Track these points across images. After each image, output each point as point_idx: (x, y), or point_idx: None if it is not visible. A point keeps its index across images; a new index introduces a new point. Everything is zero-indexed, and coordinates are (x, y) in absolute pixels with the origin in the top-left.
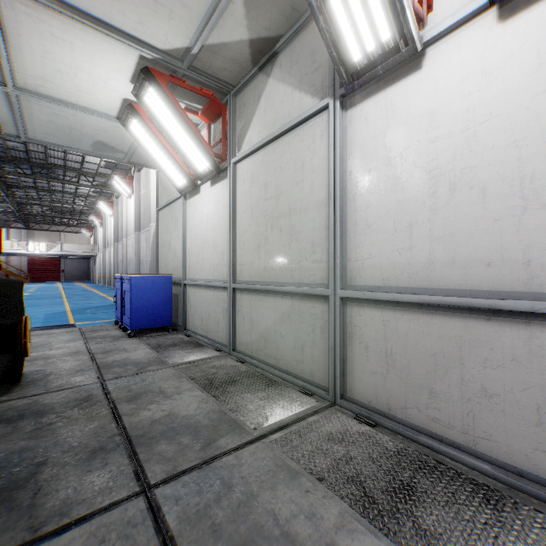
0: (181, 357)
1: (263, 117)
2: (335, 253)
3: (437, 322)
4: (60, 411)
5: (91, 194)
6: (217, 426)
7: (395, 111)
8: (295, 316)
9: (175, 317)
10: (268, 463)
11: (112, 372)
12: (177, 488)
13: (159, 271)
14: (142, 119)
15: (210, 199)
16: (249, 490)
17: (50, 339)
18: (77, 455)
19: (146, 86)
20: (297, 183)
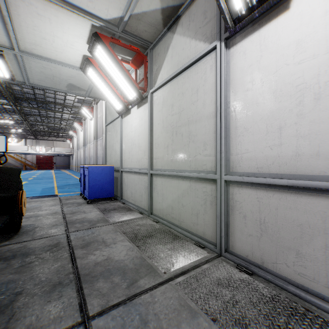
0: (118, 218)
1: (170, 60)
2: (221, 149)
3: (303, 200)
4: (38, 253)
5: (70, 118)
6: (139, 270)
7: (267, 44)
8: (192, 193)
9: (116, 191)
10: (174, 302)
11: (74, 226)
12: (107, 320)
13: (107, 163)
14: (94, 67)
15: (136, 117)
16: (160, 326)
17: (41, 204)
18: (43, 287)
19: (96, 45)
20: (193, 103)
